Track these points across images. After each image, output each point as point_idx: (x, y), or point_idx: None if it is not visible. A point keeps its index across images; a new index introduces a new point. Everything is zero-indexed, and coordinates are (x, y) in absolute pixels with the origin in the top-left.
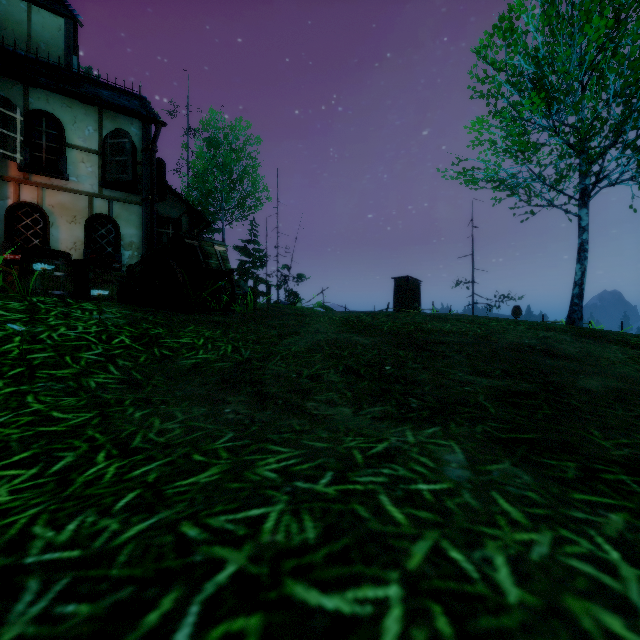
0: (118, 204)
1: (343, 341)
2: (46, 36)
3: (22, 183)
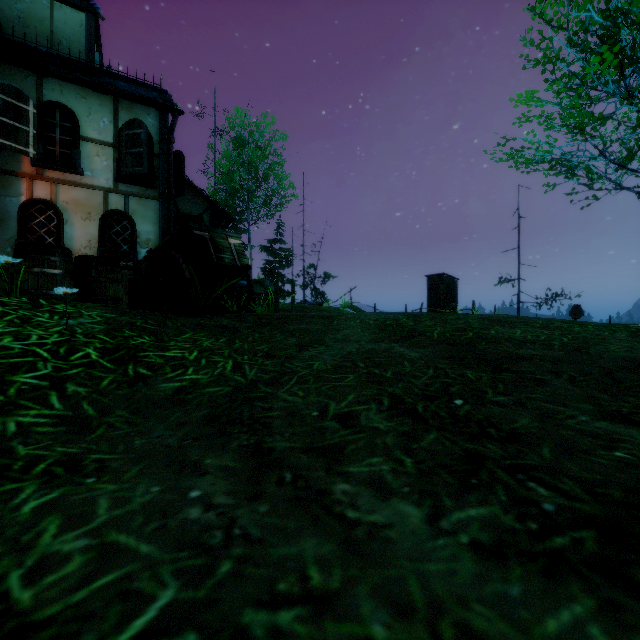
0: (134, 199)
1: (382, 354)
2: (68, 32)
3: (35, 179)
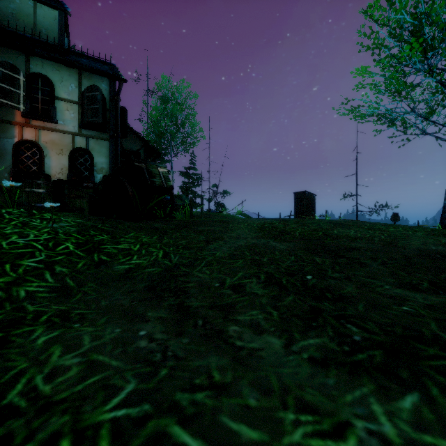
0: (92, 140)
1: (262, 246)
2: (46, 24)
3: (24, 126)
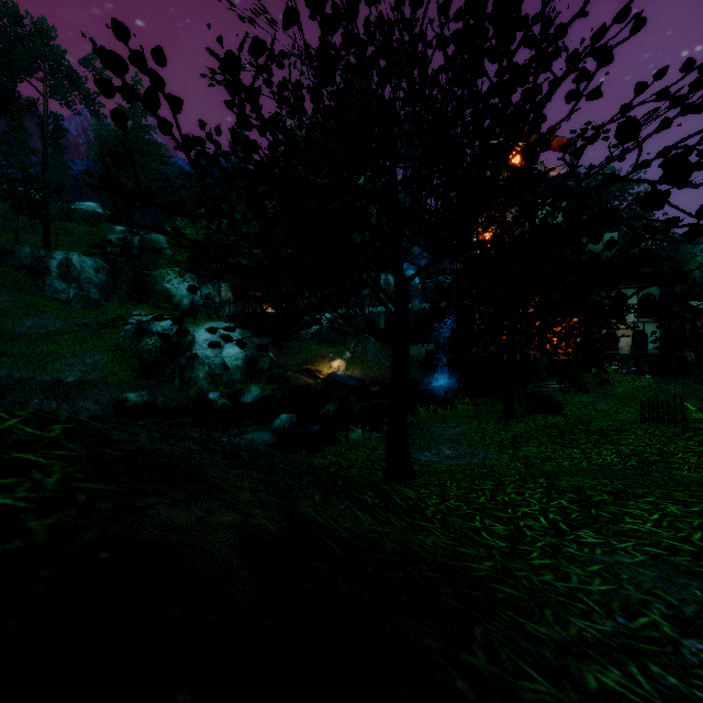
0: (646, 324)
1: None
2: None
3: None
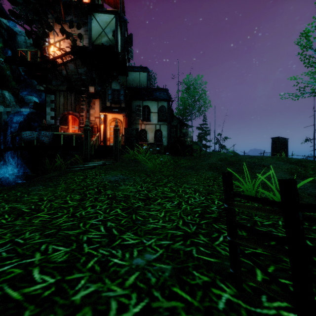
0: (161, 125)
1: (215, 163)
2: (143, 79)
3: (142, 124)
